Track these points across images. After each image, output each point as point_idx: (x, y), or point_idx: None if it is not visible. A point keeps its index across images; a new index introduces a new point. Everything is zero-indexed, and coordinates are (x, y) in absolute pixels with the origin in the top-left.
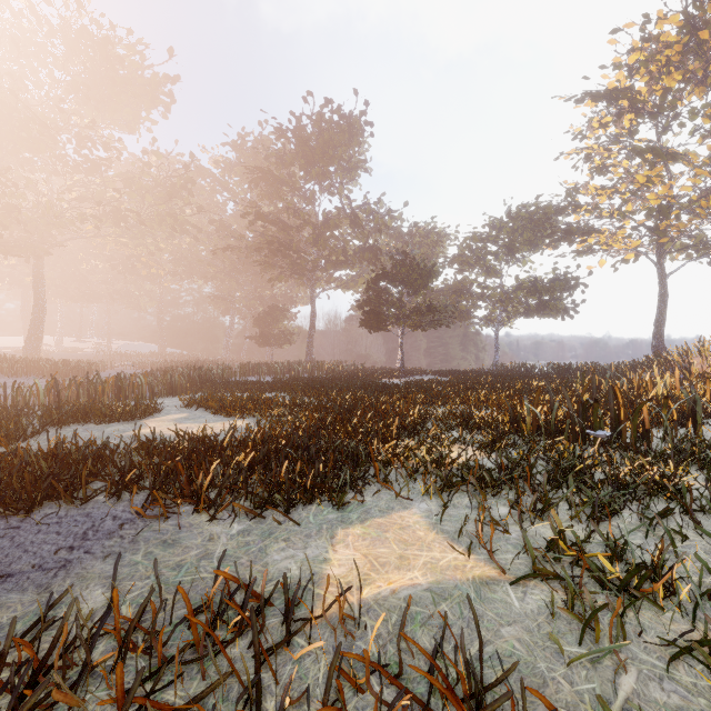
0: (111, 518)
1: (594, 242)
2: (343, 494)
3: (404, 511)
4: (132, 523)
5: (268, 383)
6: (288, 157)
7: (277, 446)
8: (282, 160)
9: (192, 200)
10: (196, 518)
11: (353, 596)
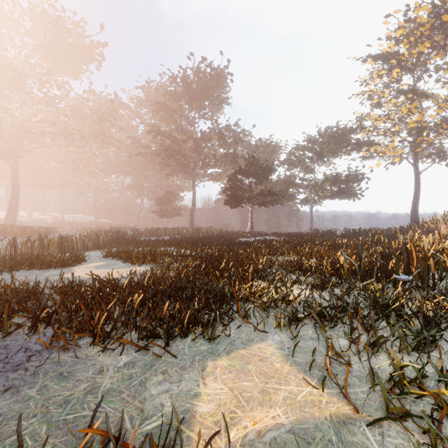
0: (23, 349)
1: (374, 151)
2: (213, 330)
3: (262, 343)
4: (39, 355)
5: (163, 241)
6: (177, 95)
7: (163, 287)
8: (174, 97)
9: (116, 123)
10: (92, 349)
11: (221, 439)
